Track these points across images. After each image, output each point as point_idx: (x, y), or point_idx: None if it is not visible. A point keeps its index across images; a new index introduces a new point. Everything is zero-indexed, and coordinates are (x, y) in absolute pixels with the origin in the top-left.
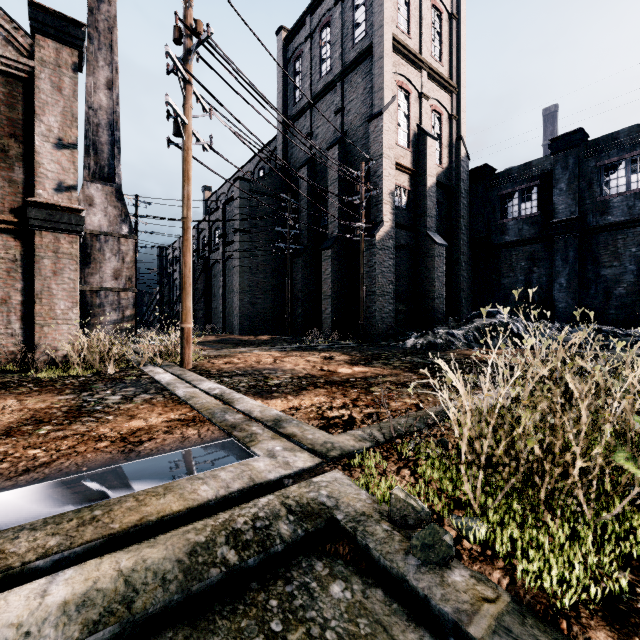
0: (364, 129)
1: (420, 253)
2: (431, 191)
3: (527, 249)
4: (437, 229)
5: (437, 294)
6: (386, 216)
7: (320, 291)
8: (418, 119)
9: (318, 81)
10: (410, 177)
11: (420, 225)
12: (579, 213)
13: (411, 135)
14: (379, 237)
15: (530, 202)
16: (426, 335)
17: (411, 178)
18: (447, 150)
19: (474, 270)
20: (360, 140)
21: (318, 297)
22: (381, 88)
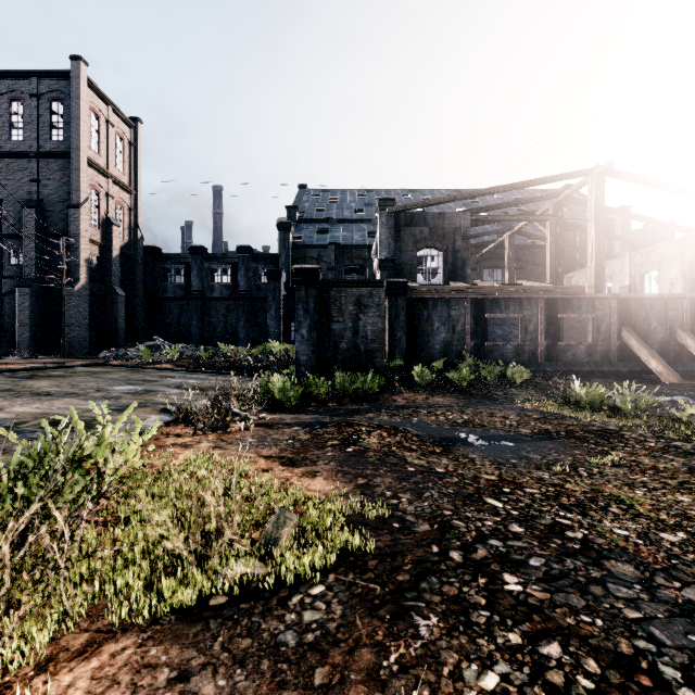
0: (62, 207)
1: (108, 299)
2: (116, 260)
3: (179, 303)
4: (121, 283)
5: (120, 327)
6: (83, 275)
7: (10, 318)
8: (106, 210)
9: (8, 141)
10: (100, 248)
11: (108, 281)
12: (203, 289)
13: (101, 220)
14: (77, 288)
15: (181, 276)
16: (113, 351)
17: (101, 248)
18: (128, 231)
19: (148, 311)
20: (58, 213)
21: (7, 323)
22: (79, 190)
